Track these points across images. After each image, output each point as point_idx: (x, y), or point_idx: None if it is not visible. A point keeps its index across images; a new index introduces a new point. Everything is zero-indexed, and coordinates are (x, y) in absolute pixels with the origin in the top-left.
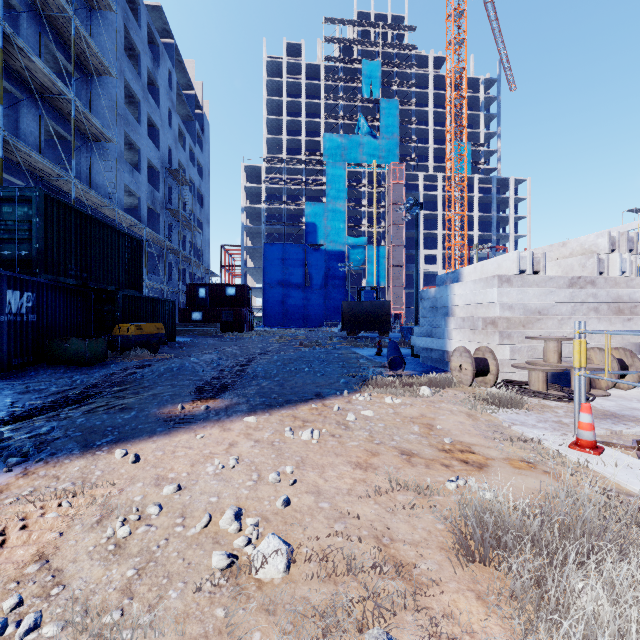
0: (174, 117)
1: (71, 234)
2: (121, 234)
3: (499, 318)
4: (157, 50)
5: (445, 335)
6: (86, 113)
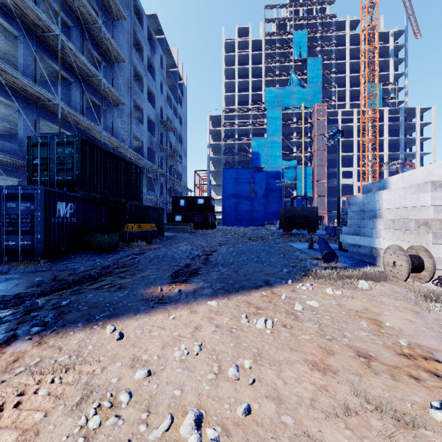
0: (164, 86)
1: (97, 164)
2: (129, 164)
3: (432, 220)
4: (153, 43)
5: (373, 234)
6: (109, 87)
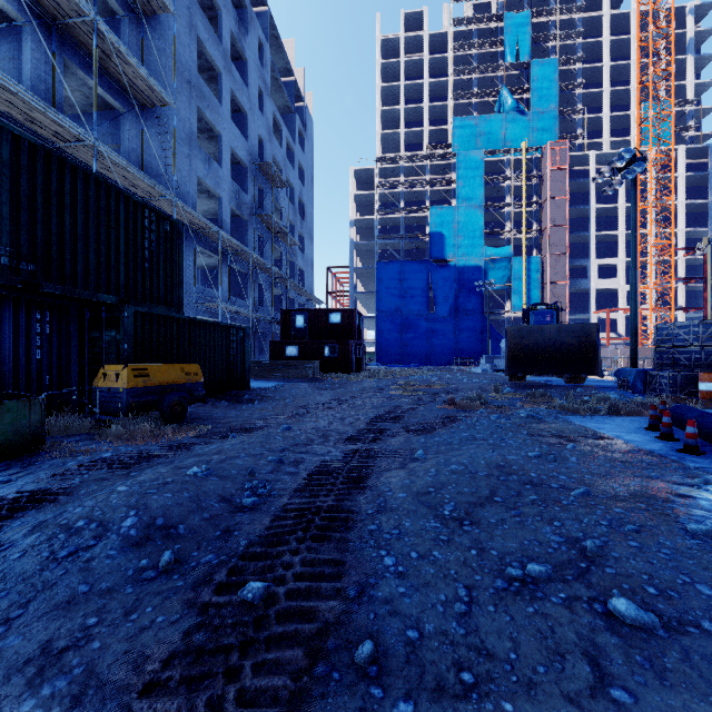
0: (267, 102)
1: None
2: (134, 204)
3: None
4: (245, 14)
5: None
6: (120, 48)
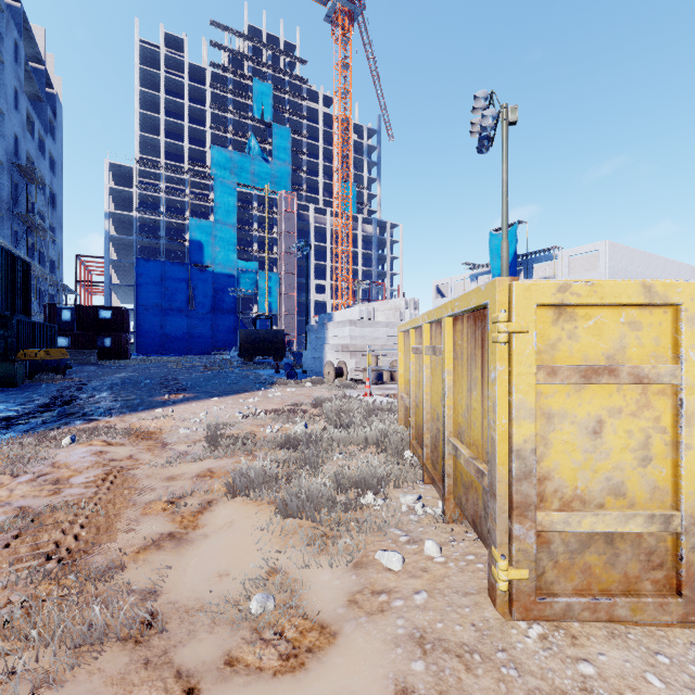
0: (22, 99)
1: None
2: (14, 258)
3: (350, 344)
4: (1, 16)
5: (323, 356)
6: None
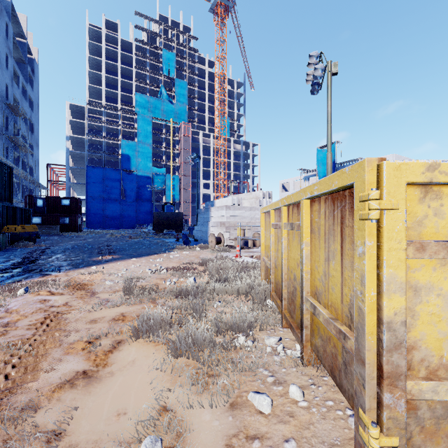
0: (10, 61)
1: None
2: (1, 164)
3: (226, 222)
4: None
5: (208, 229)
6: None
